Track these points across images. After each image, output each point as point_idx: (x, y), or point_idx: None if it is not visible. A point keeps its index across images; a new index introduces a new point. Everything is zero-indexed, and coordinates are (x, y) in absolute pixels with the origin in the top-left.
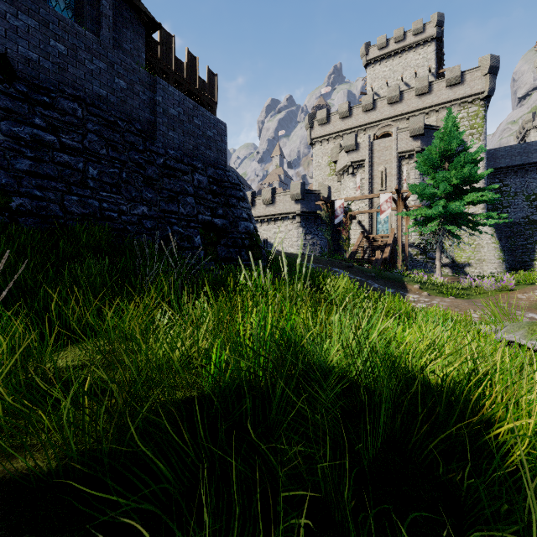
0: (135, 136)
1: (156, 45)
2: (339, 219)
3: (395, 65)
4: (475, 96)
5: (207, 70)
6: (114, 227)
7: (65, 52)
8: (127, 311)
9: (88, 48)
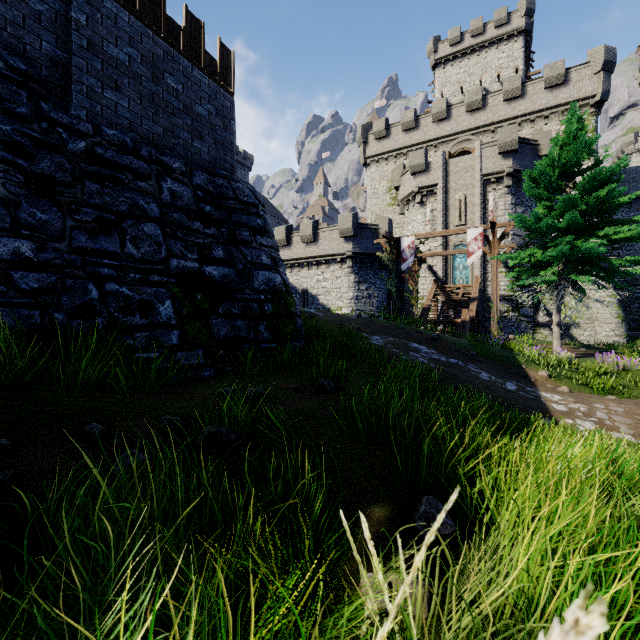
0: (6, 82)
1: None
2: (408, 264)
3: (472, 65)
4: (583, 102)
5: (218, 44)
6: None
7: None
8: None
9: None
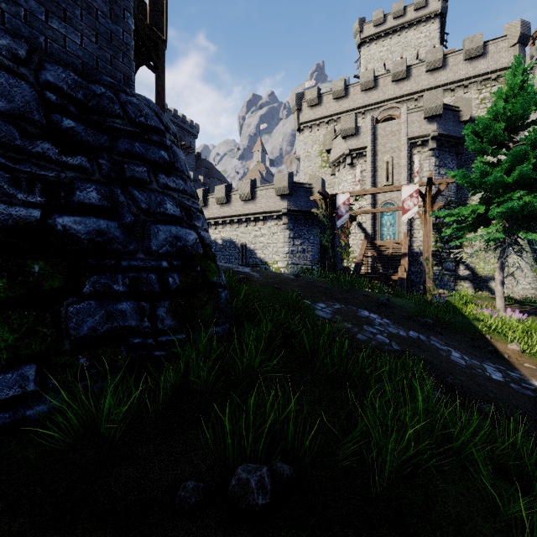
0: None
1: None
2: (343, 220)
3: (393, 44)
4: (500, 72)
5: None
6: None
7: None
8: None
9: None
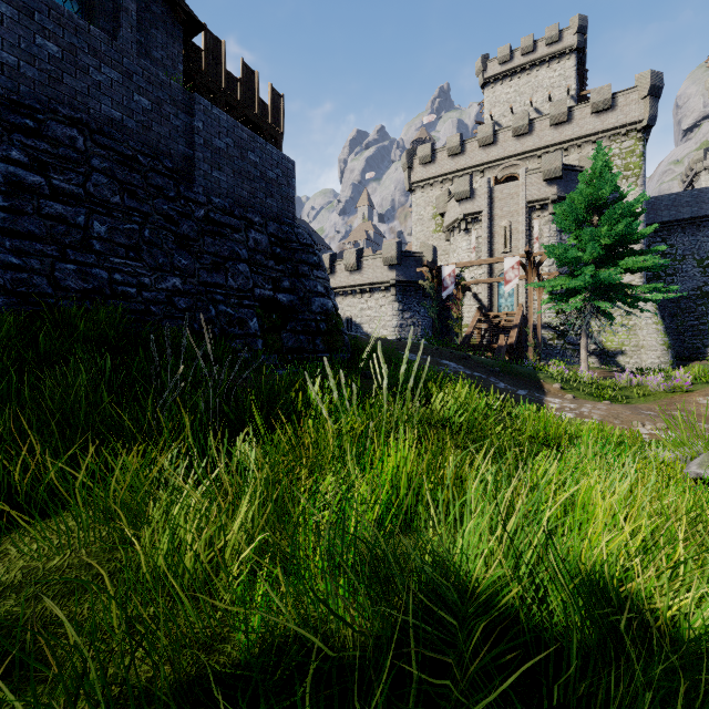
0: (163, 177)
1: (199, 54)
2: (448, 291)
3: (522, 84)
4: (630, 127)
5: (270, 89)
6: (131, 309)
7: (59, 55)
8: (110, 475)
9: (94, 50)
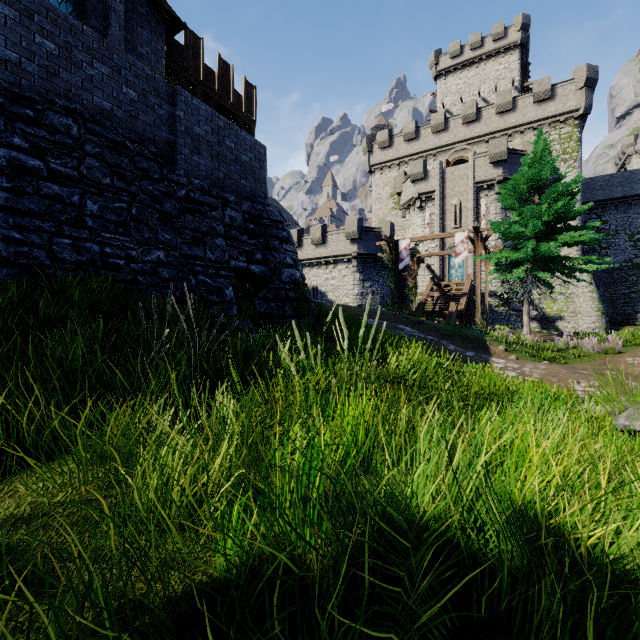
0: (149, 161)
1: (180, 50)
2: (404, 263)
3: (471, 76)
4: (568, 115)
5: (244, 81)
6: (120, 278)
7: (56, 52)
8: (106, 423)
9: (87, 47)
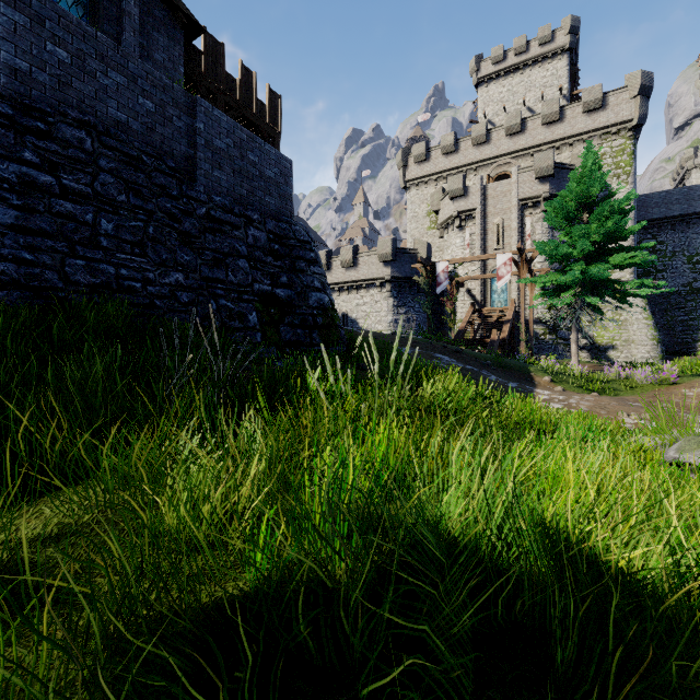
0: (167, 177)
1: (199, 56)
2: (442, 287)
3: (515, 84)
4: (621, 126)
5: (268, 90)
6: (136, 302)
7: (68, 60)
8: (132, 444)
9: (101, 55)
